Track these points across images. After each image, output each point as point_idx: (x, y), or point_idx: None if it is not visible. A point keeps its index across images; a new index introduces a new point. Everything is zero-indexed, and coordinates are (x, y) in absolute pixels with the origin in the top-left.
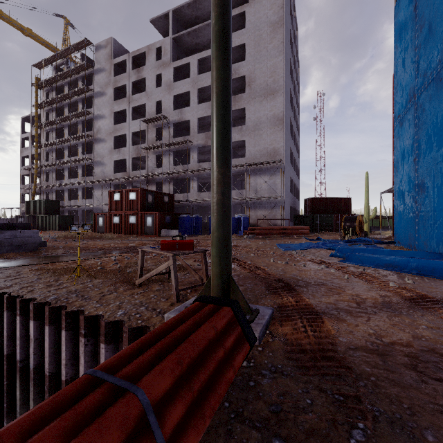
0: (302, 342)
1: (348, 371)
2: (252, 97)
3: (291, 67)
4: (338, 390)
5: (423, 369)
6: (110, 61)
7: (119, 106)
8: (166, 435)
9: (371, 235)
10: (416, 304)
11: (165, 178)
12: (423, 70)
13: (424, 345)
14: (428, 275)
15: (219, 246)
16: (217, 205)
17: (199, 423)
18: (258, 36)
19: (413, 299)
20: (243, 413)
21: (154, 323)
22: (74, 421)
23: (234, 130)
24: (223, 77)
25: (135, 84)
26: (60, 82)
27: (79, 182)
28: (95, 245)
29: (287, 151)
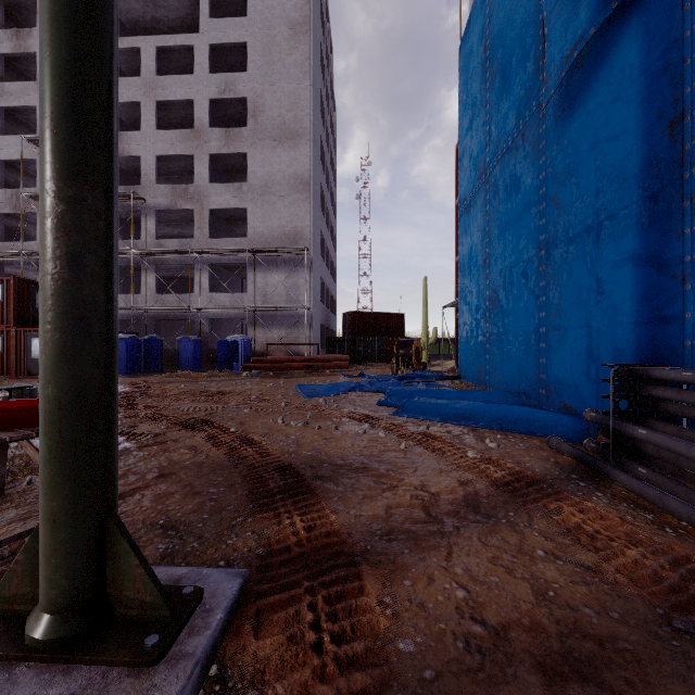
0: None
1: None
2: (259, 137)
3: (323, 105)
4: None
5: None
6: None
7: None
8: None
9: (430, 367)
10: (515, 495)
11: None
12: (496, 136)
13: (559, 615)
14: (513, 429)
15: (58, 429)
16: (50, 297)
17: None
18: (269, 37)
19: (508, 483)
20: None
21: None
22: None
23: (227, 188)
24: None
25: (10, 60)
26: None
27: None
28: None
29: (316, 235)
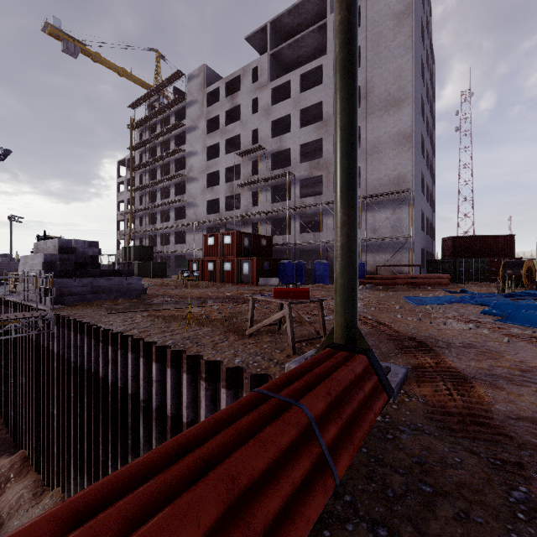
0: (446, 405)
1: (507, 439)
2: (369, 112)
3: (423, 66)
4: (493, 455)
5: None
6: (202, 91)
7: (212, 139)
8: (326, 445)
9: None
10: None
11: (262, 218)
12: None
13: None
14: None
15: (343, 294)
16: (341, 249)
17: (350, 446)
18: (377, 34)
19: None
20: (384, 459)
21: (274, 373)
22: (260, 418)
23: None
24: (348, 109)
25: (228, 113)
26: (153, 121)
27: (172, 226)
28: (193, 293)
29: (417, 176)
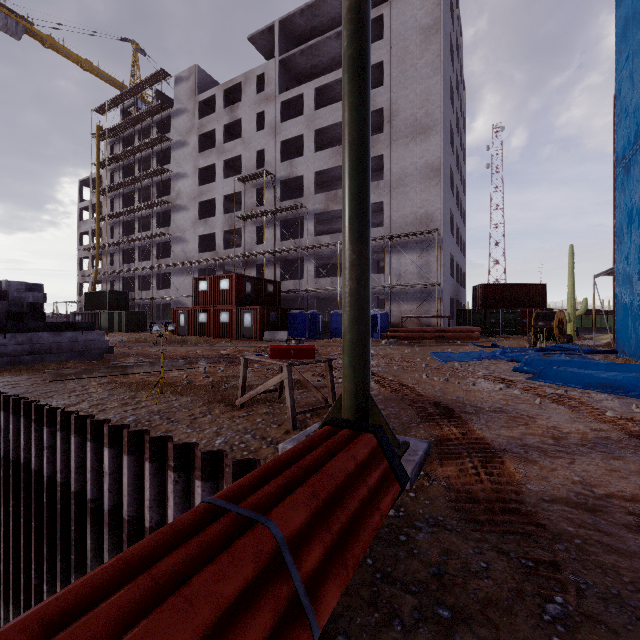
0: (472, 489)
1: (540, 529)
2: (393, 138)
3: (452, 91)
4: (525, 553)
5: None
6: (194, 99)
7: (206, 159)
8: (304, 579)
9: (578, 341)
10: None
11: (269, 258)
12: None
13: None
14: None
15: (353, 353)
16: (350, 296)
17: (341, 572)
18: (402, 49)
19: None
20: (393, 573)
21: (265, 456)
22: (201, 550)
23: None
24: (358, 119)
25: (227, 128)
26: (128, 131)
27: (153, 266)
28: (177, 352)
29: (446, 215)
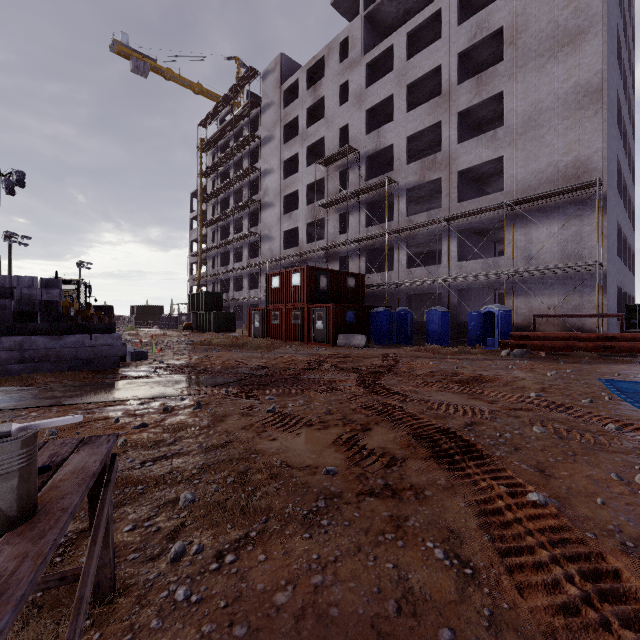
0: None
1: None
2: (519, 64)
3: None
4: None
5: None
6: (279, 89)
7: (290, 150)
8: None
9: None
10: None
11: (353, 249)
12: None
13: None
14: None
15: None
16: None
17: None
18: None
19: None
20: None
21: None
22: None
23: (478, 142)
24: None
25: (311, 111)
26: (225, 138)
27: (243, 266)
28: (215, 360)
29: (611, 162)
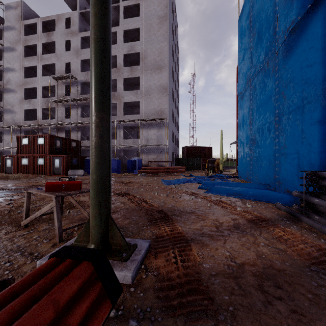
0: (172, 276)
1: (210, 302)
2: (145, 69)
3: (173, 52)
4: None
5: (268, 289)
6: (20, 22)
7: (29, 62)
8: None
9: (224, 172)
10: (255, 224)
11: (73, 127)
12: (255, 64)
13: (265, 262)
14: (260, 200)
15: (97, 188)
16: (94, 148)
17: None
18: (149, 24)
19: (253, 220)
20: None
21: (25, 272)
22: None
23: (131, 93)
24: (101, 24)
25: (45, 45)
26: None
27: None
28: None
29: (170, 112)
